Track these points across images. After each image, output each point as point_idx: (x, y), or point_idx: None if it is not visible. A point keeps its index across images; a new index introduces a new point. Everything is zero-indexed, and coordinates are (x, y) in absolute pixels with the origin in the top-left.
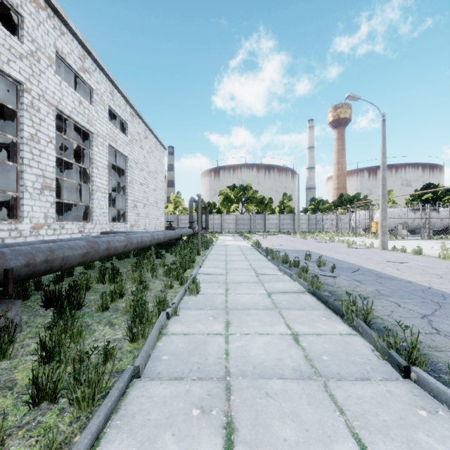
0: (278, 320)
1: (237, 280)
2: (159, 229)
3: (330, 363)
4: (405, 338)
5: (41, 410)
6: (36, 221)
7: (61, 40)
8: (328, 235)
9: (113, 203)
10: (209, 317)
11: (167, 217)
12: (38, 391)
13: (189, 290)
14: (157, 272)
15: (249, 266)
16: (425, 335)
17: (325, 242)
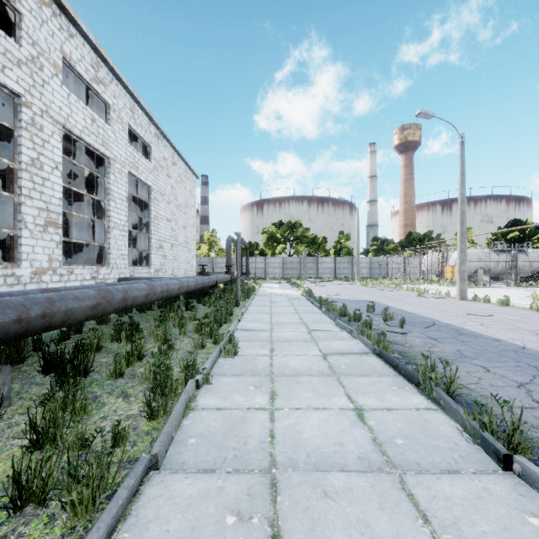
0: (336, 390)
1: (284, 337)
2: (190, 275)
3: (406, 448)
4: (504, 417)
5: (25, 518)
6: (38, 265)
7: (69, 44)
8: (394, 281)
9: (134, 243)
10: (250, 386)
11: (200, 260)
12: (21, 492)
13: (225, 350)
14: (185, 328)
15: (300, 320)
16: (524, 410)
17: (391, 291)
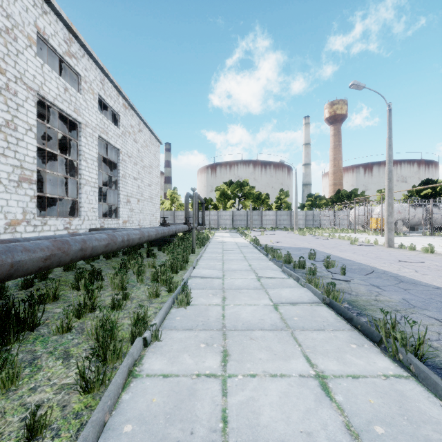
0: (292, 348)
1: (235, 285)
2: (154, 225)
3: None
4: None
5: None
6: (12, 217)
7: (43, 19)
8: (327, 231)
9: (105, 198)
10: (201, 343)
11: (163, 213)
12: None
13: (178, 300)
14: (143, 275)
15: (249, 267)
16: None
17: (326, 239)
